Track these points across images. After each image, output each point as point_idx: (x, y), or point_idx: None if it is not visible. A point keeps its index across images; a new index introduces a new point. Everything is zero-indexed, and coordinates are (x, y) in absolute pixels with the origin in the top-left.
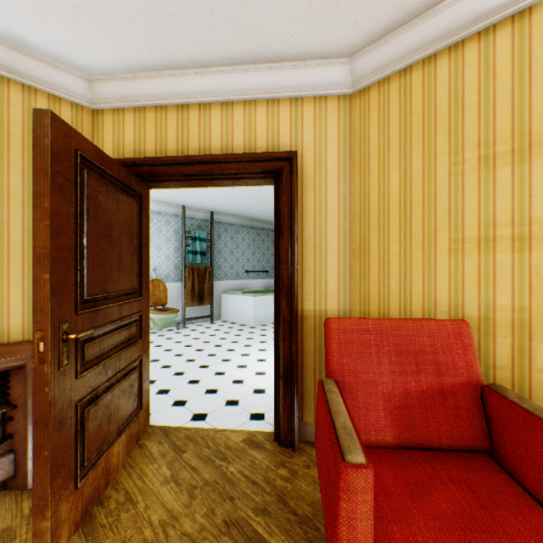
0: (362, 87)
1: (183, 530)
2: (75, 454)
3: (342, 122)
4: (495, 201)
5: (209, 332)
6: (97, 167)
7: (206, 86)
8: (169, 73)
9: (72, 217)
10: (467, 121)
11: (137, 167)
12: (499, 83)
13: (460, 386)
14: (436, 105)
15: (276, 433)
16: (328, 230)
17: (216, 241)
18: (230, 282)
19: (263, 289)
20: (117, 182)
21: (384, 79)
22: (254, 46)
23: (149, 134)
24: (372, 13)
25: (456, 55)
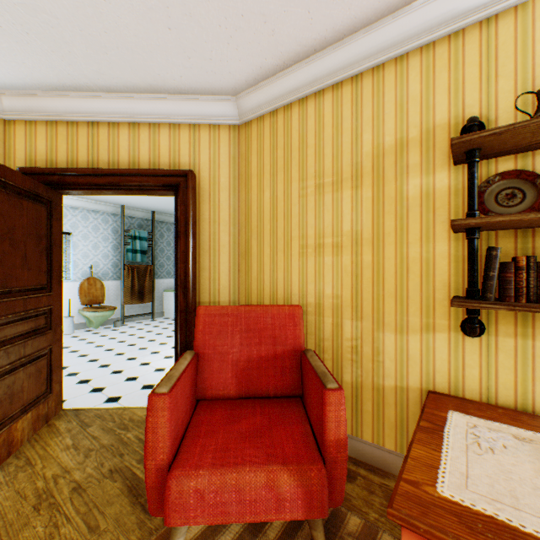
0: (247, 121)
1: (72, 479)
2: None
3: (232, 147)
4: (324, 218)
5: (148, 328)
6: None
7: (114, 108)
8: (78, 94)
9: None
10: (309, 158)
11: (48, 176)
12: (326, 132)
13: (288, 352)
14: (292, 143)
15: None
16: (221, 235)
17: (159, 240)
18: (173, 280)
19: None
20: (22, 191)
21: (261, 116)
22: (152, 81)
23: (61, 146)
24: (241, 68)
25: (303, 107)
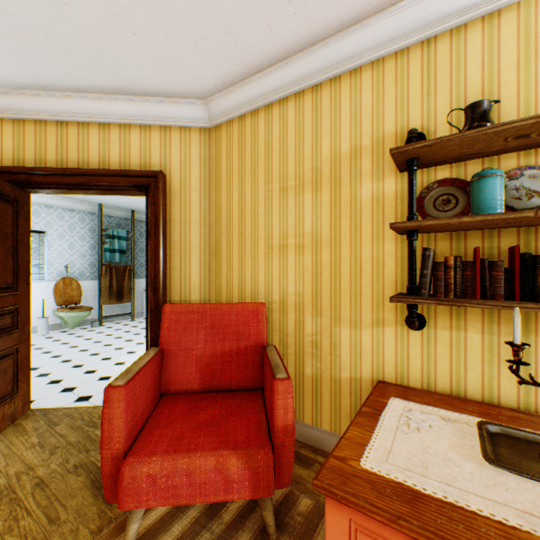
0: (217, 124)
1: (36, 475)
2: None
3: (203, 149)
4: (288, 220)
5: (126, 328)
6: None
7: (84, 108)
8: (46, 93)
9: None
10: (274, 162)
11: (15, 174)
12: (289, 138)
13: (251, 347)
14: (259, 147)
15: None
16: (192, 235)
17: (138, 239)
18: None
19: None
20: None
21: (230, 120)
22: (121, 83)
23: (29, 144)
24: (208, 74)
25: (269, 113)
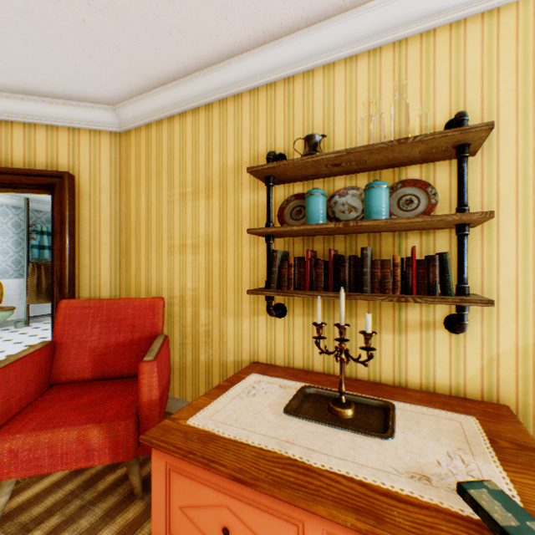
0: (127, 129)
1: None
2: None
3: (114, 152)
4: (187, 222)
5: None
6: None
7: None
8: None
9: None
10: (176, 169)
11: None
12: (188, 149)
13: (146, 338)
14: (163, 154)
15: None
16: (103, 234)
17: None
18: None
19: None
20: None
21: (139, 127)
22: (22, 83)
23: None
24: (111, 84)
25: (171, 124)
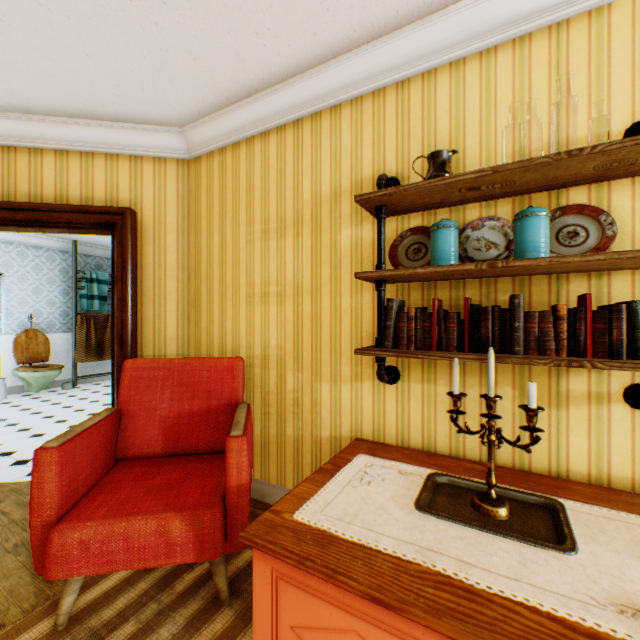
0: (196, 156)
1: None
2: None
3: (181, 184)
4: (270, 266)
5: (106, 390)
6: None
7: (36, 132)
8: None
9: None
10: (256, 201)
11: None
12: (271, 176)
13: (224, 406)
14: (240, 184)
15: None
16: (168, 281)
17: None
18: None
19: None
20: None
21: (211, 152)
22: (80, 105)
23: None
24: (181, 101)
25: (250, 147)
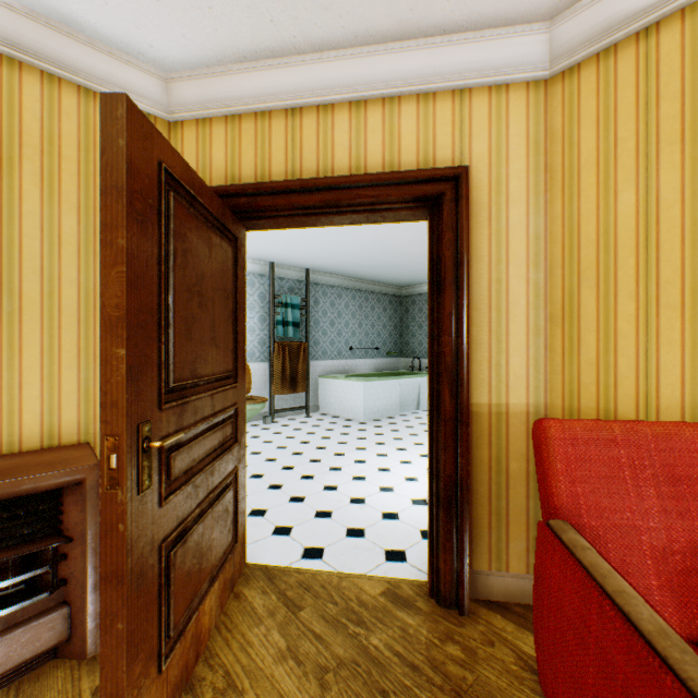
0: (567, 66)
1: None
2: (157, 621)
3: (532, 122)
4: None
5: (306, 428)
6: (186, 191)
7: (328, 79)
8: (276, 62)
9: (154, 263)
10: None
11: (231, 199)
12: None
13: None
14: None
15: (431, 586)
16: (511, 284)
17: (312, 308)
18: (330, 362)
19: (372, 372)
20: (209, 217)
21: (607, 49)
22: (406, 10)
23: (246, 152)
24: None
25: None
